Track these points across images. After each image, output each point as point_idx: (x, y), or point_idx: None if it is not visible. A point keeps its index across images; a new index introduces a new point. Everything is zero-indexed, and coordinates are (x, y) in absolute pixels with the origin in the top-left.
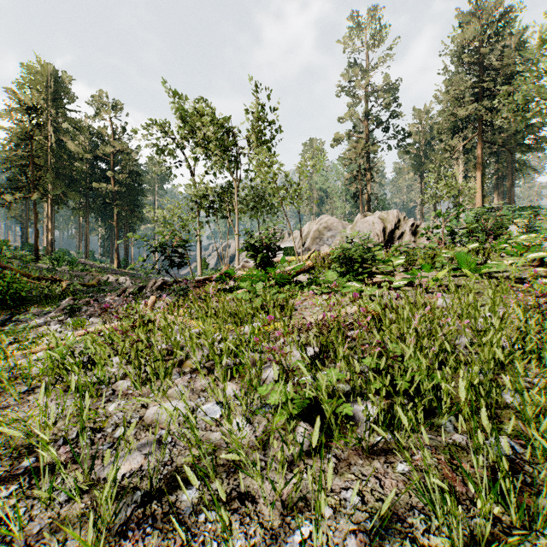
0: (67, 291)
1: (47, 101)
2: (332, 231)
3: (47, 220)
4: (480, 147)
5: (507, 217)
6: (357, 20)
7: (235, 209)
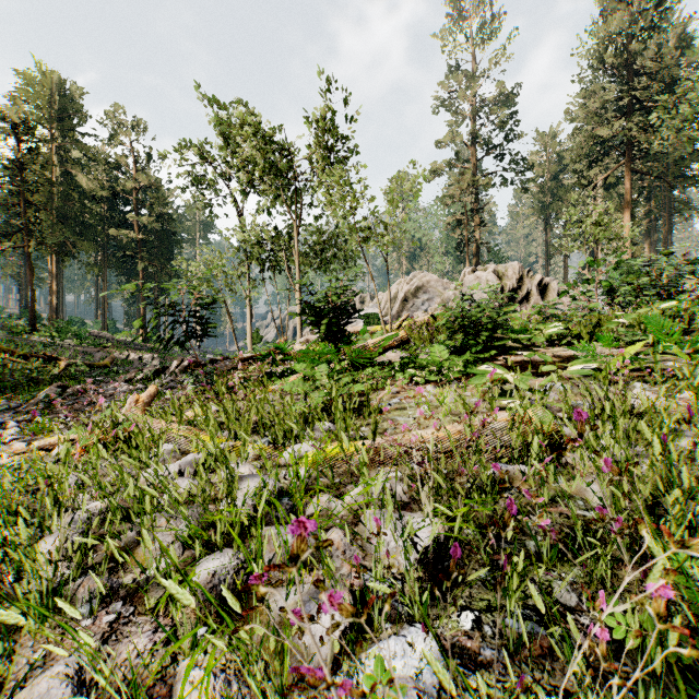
0: (65, 373)
1: (50, 121)
2: (428, 292)
3: (50, 279)
4: (629, 179)
5: (685, 268)
6: (462, 12)
7: (296, 260)
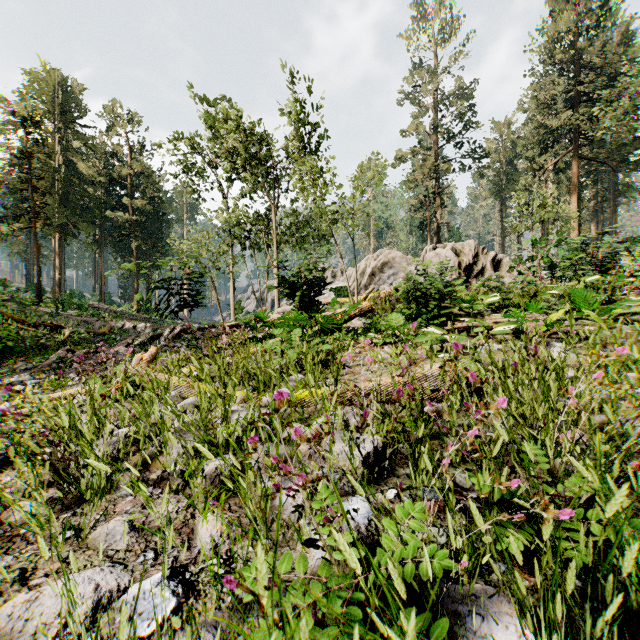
0: (69, 340)
1: (54, 114)
2: (394, 267)
3: (54, 256)
4: (576, 164)
5: (620, 246)
6: (425, 13)
7: (274, 239)
